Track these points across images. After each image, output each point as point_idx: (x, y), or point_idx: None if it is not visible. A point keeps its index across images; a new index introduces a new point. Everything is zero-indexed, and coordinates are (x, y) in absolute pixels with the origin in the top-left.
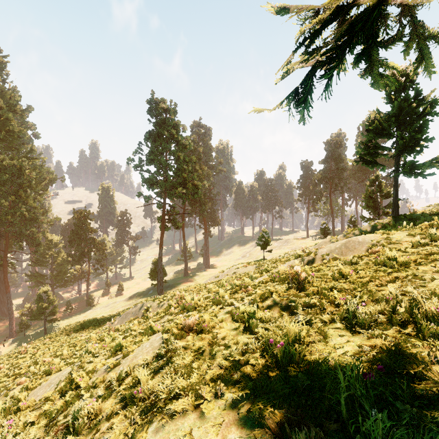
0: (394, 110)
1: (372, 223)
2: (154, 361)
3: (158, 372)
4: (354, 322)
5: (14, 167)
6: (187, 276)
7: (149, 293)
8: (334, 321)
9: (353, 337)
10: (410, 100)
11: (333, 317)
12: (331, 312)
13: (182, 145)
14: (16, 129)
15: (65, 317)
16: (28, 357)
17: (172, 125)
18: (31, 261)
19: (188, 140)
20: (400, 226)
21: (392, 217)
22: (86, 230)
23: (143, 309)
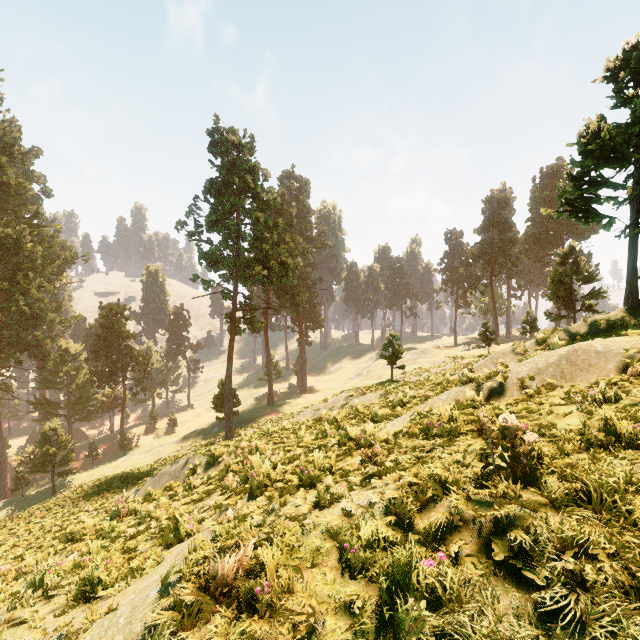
0: (637, 111)
1: (588, 320)
2: None
3: None
4: None
5: (8, 238)
6: (272, 405)
7: (213, 431)
8: None
9: None
10: None
11: None
12: None
13: (263, 201)
14: (13, 182)
15: (87, 466)
16: None
17: (247, 169)
18: (37, 382)
19: (273, 194)
20: None
21: (625, 309)
22: (118, 335)
23: (187, 467)
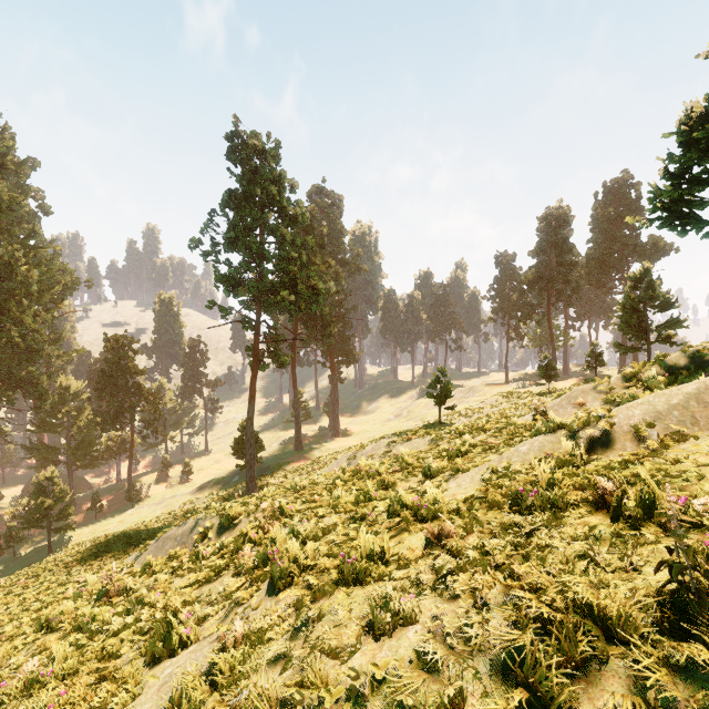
0: None
1: (689, 351)
2: None
3: None
4: None
5: None
6: (300, 451)
7: (232, 480)
8: None
9: None
10: None
11: None
12: None
13: (290, 216)
14: (5, 196)
15: (90, 520)
16: None
17: (271, 179)
18: (32, 424)
19: (301, 208)
20: None
21: None
22: (126, 371)
23: (196, 531)
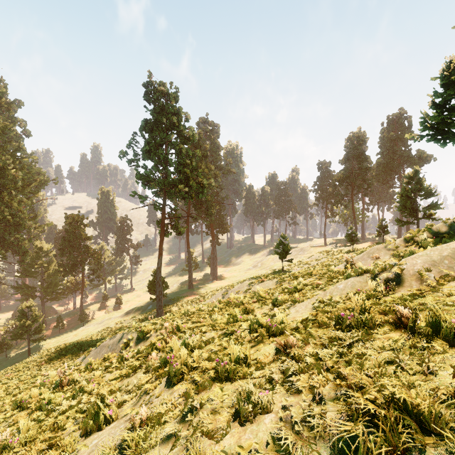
0: None
1: (448, 222)
2: None
3: None
4: None
5: None
6: (192, 289)
7: (147, 308)
8: None
9: None
10: None
11: None
12: None
13: (185, 137)
14: (1, 124)
15: (55, 334)
16: None
17: (173, 112)
18: (18, 272)
19: (192, 131)
20: None
21: None
22: (79, 237)
23: (122, 341)
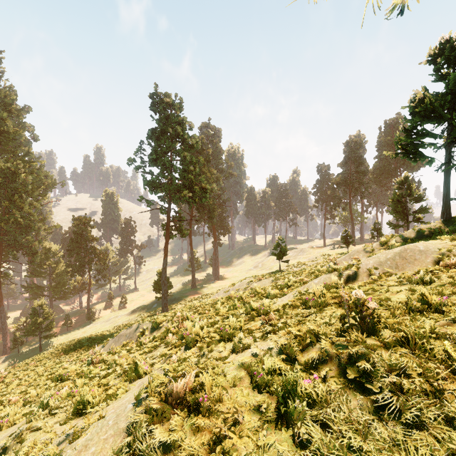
0: (449, 85)
1: (416, 229)
2: None
3: None
4: None
5: (8, 170)
6: (195, 288)
7: (153, 307)
8: None
9: None
10: None
11: None
12: (453, 390)
13: (189, 144)
14: (11, 130)
15: (64, 332)
16: (1, 388)
17: (177, 122)
18: (28, 272)
19: (196, 139)
20: None
21: (441, 221)
22: (86, 239)
23: (138, 331)
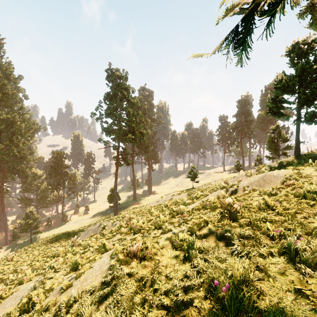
0: (297, 71)
1: (278, 161)
2: (100, 288)
3: (103, 301)
4: (297, 259)
5: (8, 119)
6: (135, 200)
7: (107, 212)
8: (272, 254)
9: (299, 276)
10: (311, 63)
11: (271, 250)
12: (267, 244)
13: (132, 103)
14: (10, 92)
15: (46, 230)
16: (12, 264)
17: (124, 88)
18: (21, 189)
19: (136, 99)
20: (303, 163)
21: (294, 156)
22: (61, 166)
23: (100, 227)
